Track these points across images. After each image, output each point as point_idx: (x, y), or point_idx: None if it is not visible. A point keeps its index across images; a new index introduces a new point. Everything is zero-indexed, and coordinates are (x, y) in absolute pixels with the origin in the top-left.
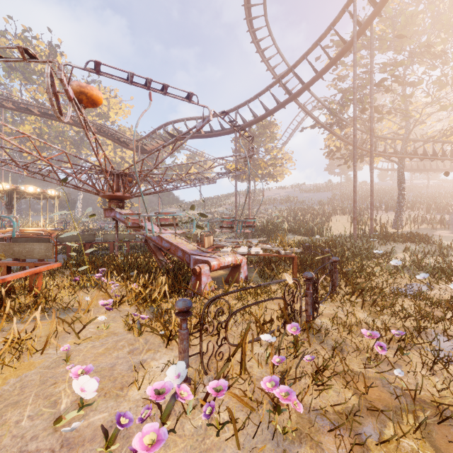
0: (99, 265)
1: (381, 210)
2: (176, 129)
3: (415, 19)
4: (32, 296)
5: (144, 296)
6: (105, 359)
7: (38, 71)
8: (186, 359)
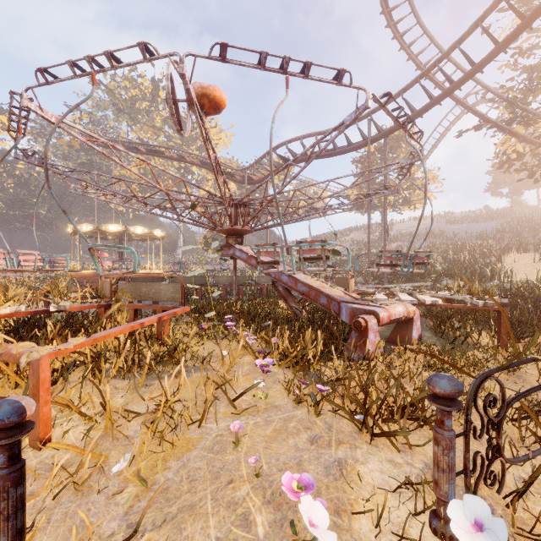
0: (221, 312)
1: None
2: (290, 150)
3: None
4: (165, 346)
5: (293, 356)
6: (280, 447)
7: (143, 110)
8: (453, 483)
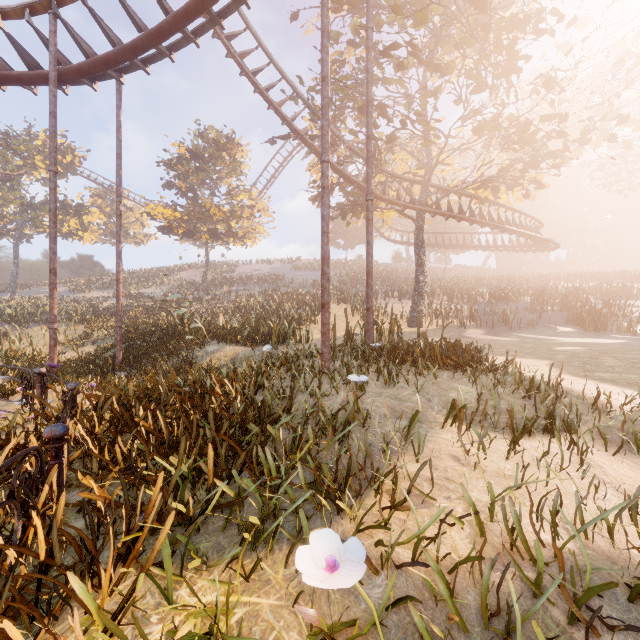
0: None
1: (394, 297)
2: None
3: None
4: None
5: None
6: None
7: None
8: None
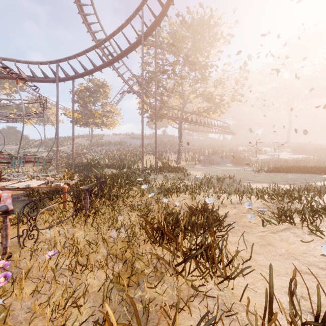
0: None
1: (174, 153)
2: None
3: (184, 39)
4: None
5: None
6: None
7: None
8: None
